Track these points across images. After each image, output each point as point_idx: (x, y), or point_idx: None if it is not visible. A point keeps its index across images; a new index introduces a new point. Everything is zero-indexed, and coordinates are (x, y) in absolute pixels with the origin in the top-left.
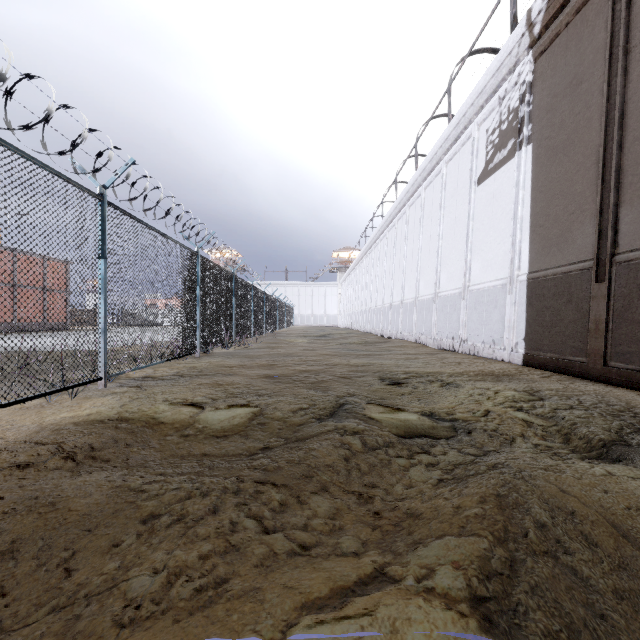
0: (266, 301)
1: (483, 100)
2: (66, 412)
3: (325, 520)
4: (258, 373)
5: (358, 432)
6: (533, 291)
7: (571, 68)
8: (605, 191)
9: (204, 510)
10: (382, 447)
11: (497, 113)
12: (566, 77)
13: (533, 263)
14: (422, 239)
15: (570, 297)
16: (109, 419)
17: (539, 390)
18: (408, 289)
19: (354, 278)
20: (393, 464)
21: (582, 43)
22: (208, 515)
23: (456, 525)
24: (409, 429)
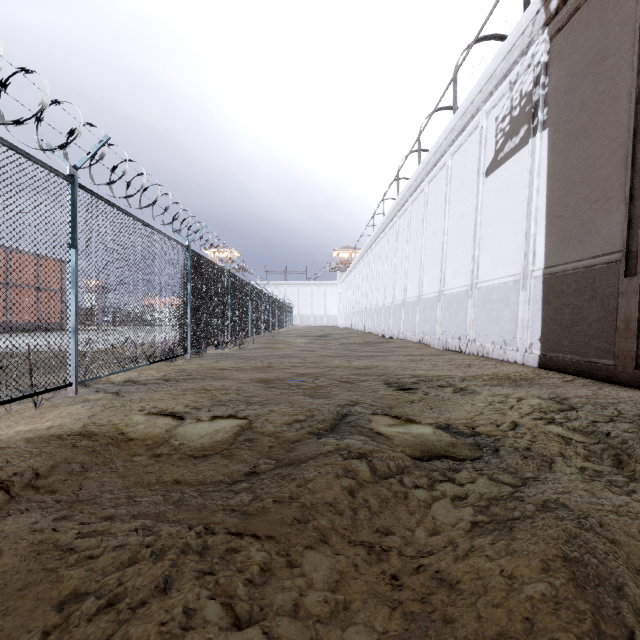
0: (264, 300)
1: (492, 86)
2: (23, 424)
3: (324, 595)
4: (251, 377)
5: (365, 454)
6: (550, 287)
7: (593, 43)
8: (636, 175)
9: (149, 588)
10: (395, 474)
11: (508, 99)
12: (587, 54)
13: (550, 257)
14: (425, 235)
15: (594, 293)
16: (69, 434)
17: (567, 397)
18: (411, 287)
19: (354, 277)
20: (411, 499)
21: (606, 15)
22: (154, 597)
23: (517, 616)
24: (425, 448)
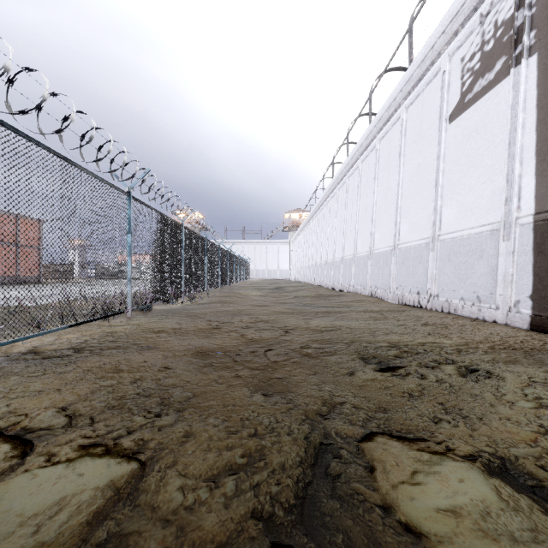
0: (222, 255)
1: (458, 24)
2: None
3: None
4: (188, 345)
5: None
6: (546, 235)
7: None
8: None
9: None
10: None
11: (477, 34)
12: None
13: (543, 200)
14: (377, 191)
15: None
16: None
17: None
18: (361, 243)
19: (305, 236)
20: None
21: None
22: None
23: None
24: None
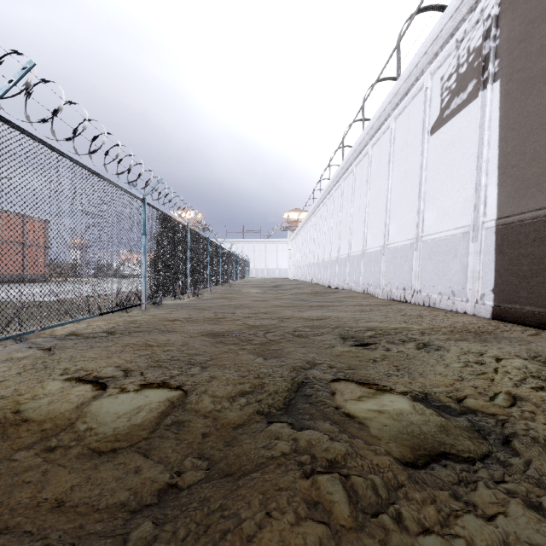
0: (223, 254)
1: (438, 46)
2: None
3: None
4: (201, 329)
5: (336, 462)
6: (504, 238)
7: None
8: None
9: None
10: (387, 504)
11: (454, 57)
12: None
13: (503, 208)
14: (369, 194)
15: None
16: None
17: None
18: (355, 243)
19: (303, 235)
20: None
21: None
22: None
23: None
24: (414, 440)
